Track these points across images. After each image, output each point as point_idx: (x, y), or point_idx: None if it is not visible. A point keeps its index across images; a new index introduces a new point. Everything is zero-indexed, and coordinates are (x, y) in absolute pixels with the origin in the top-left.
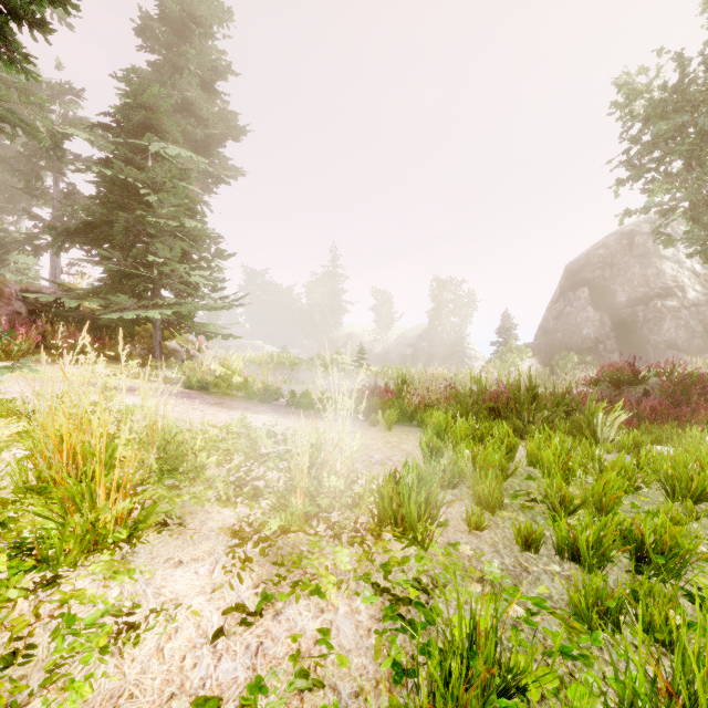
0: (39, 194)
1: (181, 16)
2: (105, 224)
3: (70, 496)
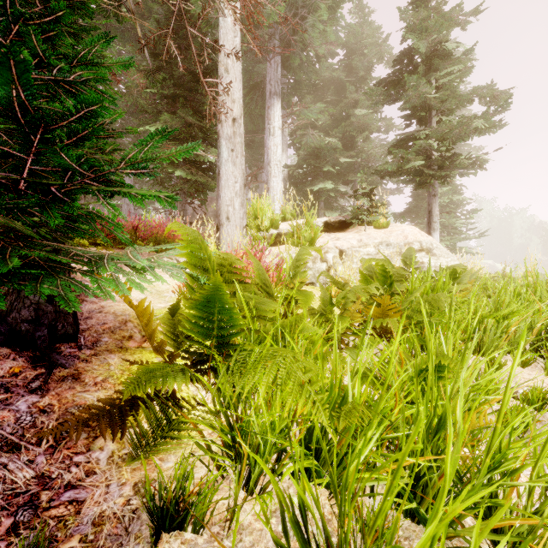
0: None
1: None
2: (415, 207)
3: None
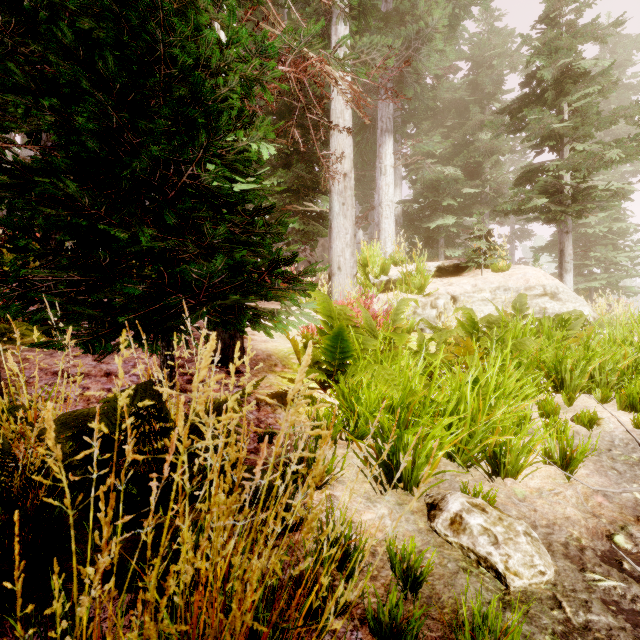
0: (504, 223)
1: None
2: None
3: (609, 322)
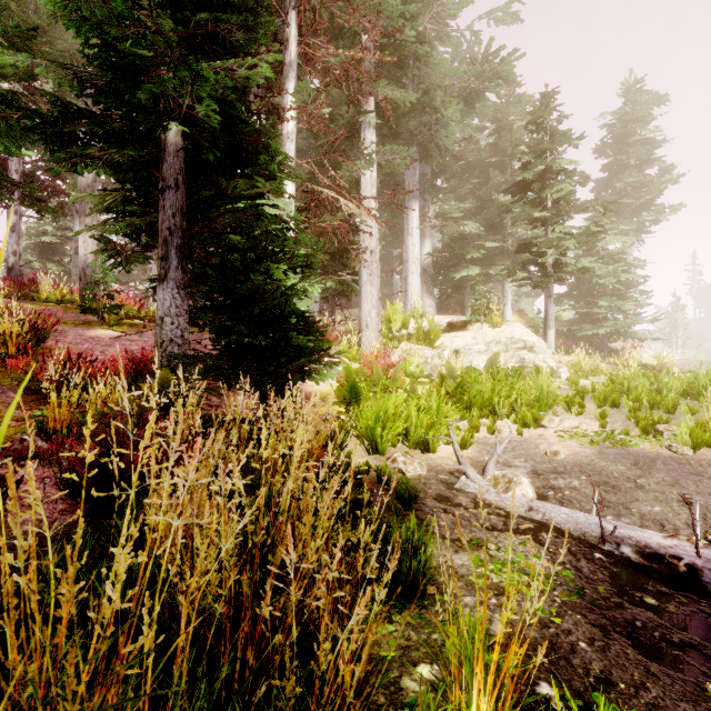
0: None
1: (624, 130)
2: (577, 288)
3: (579, 369)
